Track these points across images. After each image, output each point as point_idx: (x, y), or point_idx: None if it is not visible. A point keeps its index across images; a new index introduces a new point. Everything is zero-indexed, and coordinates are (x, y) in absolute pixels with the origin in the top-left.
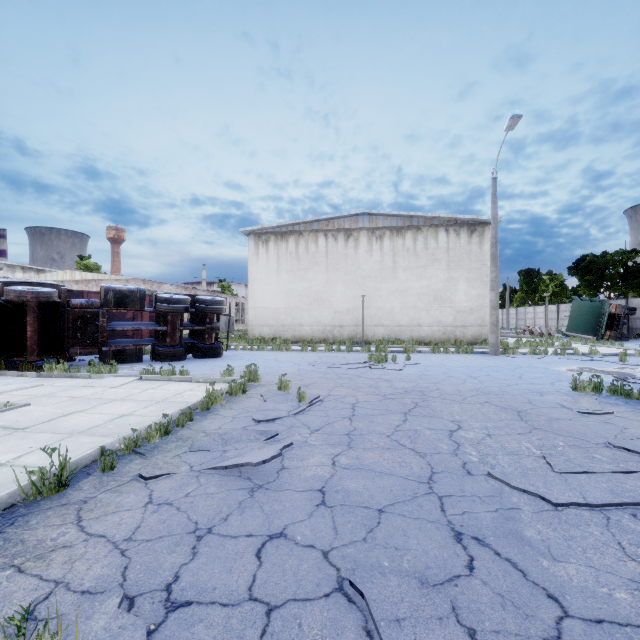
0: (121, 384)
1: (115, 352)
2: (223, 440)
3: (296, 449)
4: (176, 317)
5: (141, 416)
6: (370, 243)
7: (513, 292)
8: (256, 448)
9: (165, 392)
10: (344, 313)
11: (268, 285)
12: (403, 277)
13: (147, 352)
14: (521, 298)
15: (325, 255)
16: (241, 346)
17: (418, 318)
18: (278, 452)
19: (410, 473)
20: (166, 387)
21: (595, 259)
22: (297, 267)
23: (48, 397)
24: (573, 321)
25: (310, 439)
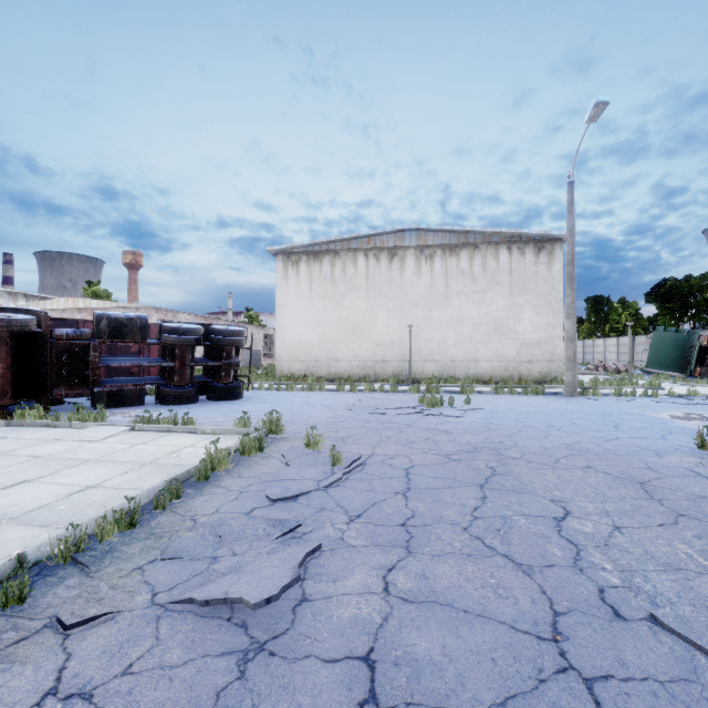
0: (105, 437)
1: (110, 393)
2: (216, 537)
3: (326, 555)
4: (186, 351)
5: (112, 489)
6: (418, 264)
7: (579, 322)
8: (264, 553)
9: (158, 449)
10: (388, 346)
11: (299, 313)
12: (457, 304)
13: (153, 392)
14: (588, 329)
15: (365, 278)
16: (267, 385)
17: (475, 352)
18: (295, 574)
19: (517, 614)
20: (162, 441)
21: (677, 284)
22: (333, 292)
23: (2, 456)
24: (654, 355)
25: (348, 534)
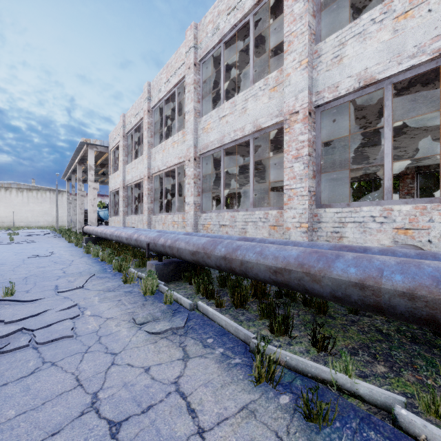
0: None
1: None
2: None
3: None
4: None
5: None
6: (17, 193)
7: None
8: None
9: None
10: (5, 217)
11: None
12: (32, 206)
13: None
14: None
15: None
16: None
17: (39, 219)
18: None
19: None
20: None
21: None
22: None
23: None
24: None
25: None
